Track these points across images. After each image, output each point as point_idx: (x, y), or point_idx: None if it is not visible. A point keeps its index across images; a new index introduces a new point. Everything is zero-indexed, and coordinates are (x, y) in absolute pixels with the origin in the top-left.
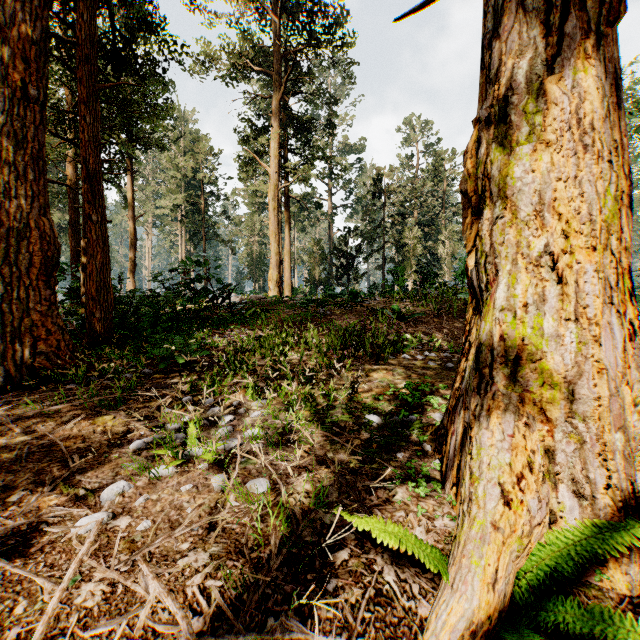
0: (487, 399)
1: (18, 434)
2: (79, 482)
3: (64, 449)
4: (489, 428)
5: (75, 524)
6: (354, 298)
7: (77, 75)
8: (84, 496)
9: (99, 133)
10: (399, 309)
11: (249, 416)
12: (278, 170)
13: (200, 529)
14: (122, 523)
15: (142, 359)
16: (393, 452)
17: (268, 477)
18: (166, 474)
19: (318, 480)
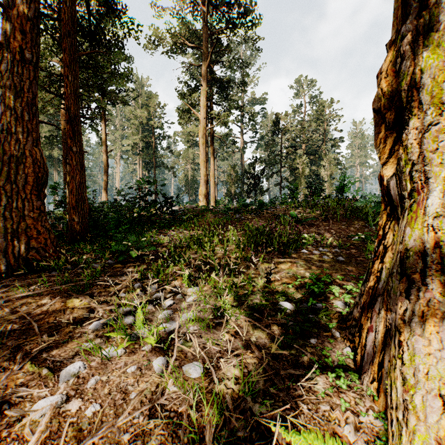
0: (419, 305)
1: (7, 313)
2: (44, 361)
3: (37, 329)
4: (424, 335)
5: (32, 407)
6: (261, 207)
7: (62, 46)
8: (45, 376)
9: (78, 88)
10: (296, 215)
11: (185, 301)
12: (206, 116)
13: (141, 416)
14: (73, 407)
15: (106, 253)
16: (307, 338)
17: (201, 360)
18: (116, 355)
19: (245, 365)
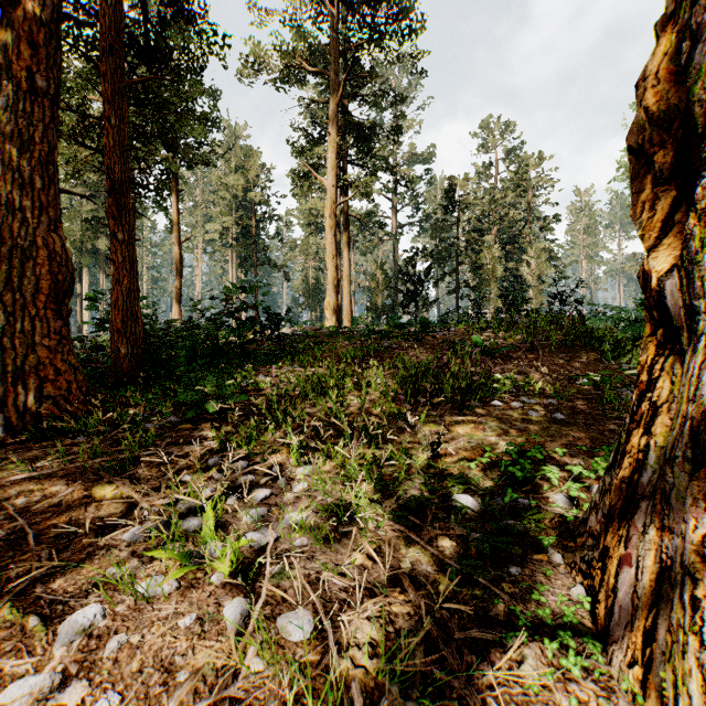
0: None
1: None
2: (37, 601)
3: (32, 541)
4: None
5: None
6: (425, 328)
7: (101, 70)
8: (32, 633)
9: (126, 137)
10: (482, 342)
11: (291, 490)
12: (336, 183)
13: None
14: (71, 697)
15: (168, 404)
16: (503, 564)
17: (312, 606)
18: (161, 592)
19: (390, 617)
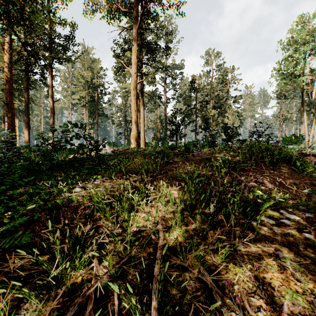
0: None
1: None
2: None
3: None
4: None
5: None
6: (187, 150)
7: None
8: None
9: None
10: (226, 160)
11: None
12: (136, 72)
13: None
14: None
15: None
16: None
17: None
18: None
19: None
